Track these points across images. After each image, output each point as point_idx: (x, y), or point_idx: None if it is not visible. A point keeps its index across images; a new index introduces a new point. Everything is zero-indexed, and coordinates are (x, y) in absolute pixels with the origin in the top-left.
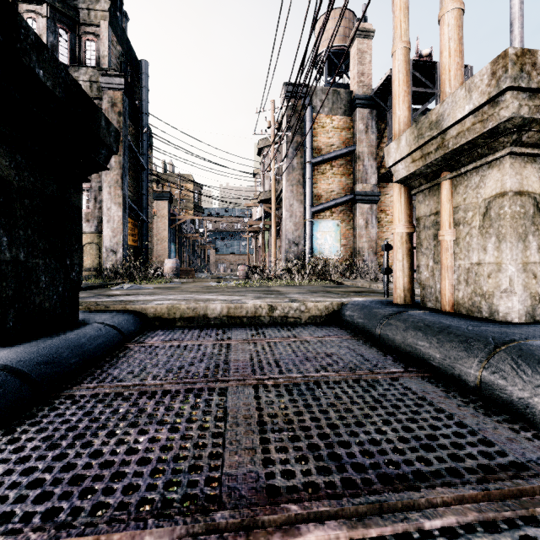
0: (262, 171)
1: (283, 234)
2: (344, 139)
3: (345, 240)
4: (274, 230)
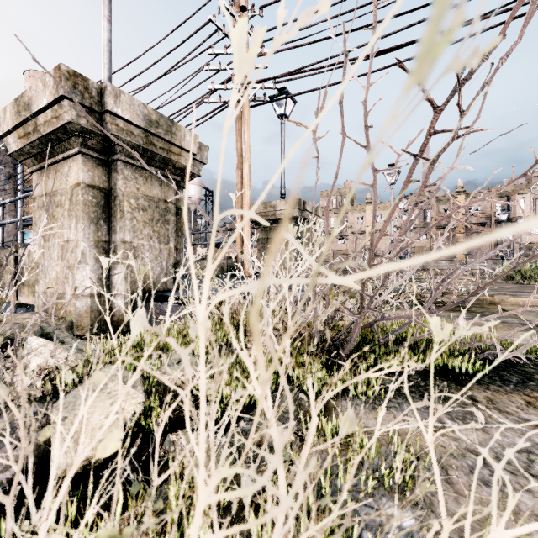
0: None
1: None
2: None
3: None
4: None
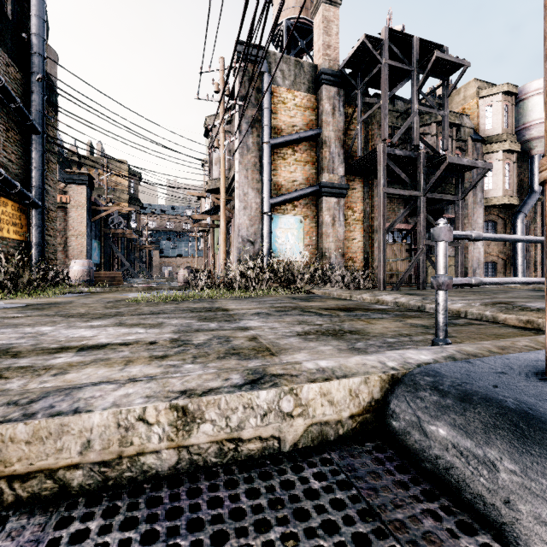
0: (209, 149)
1: (236, 230)
2: (308, 121)
3: (309, 239)
4: (224, 224)
